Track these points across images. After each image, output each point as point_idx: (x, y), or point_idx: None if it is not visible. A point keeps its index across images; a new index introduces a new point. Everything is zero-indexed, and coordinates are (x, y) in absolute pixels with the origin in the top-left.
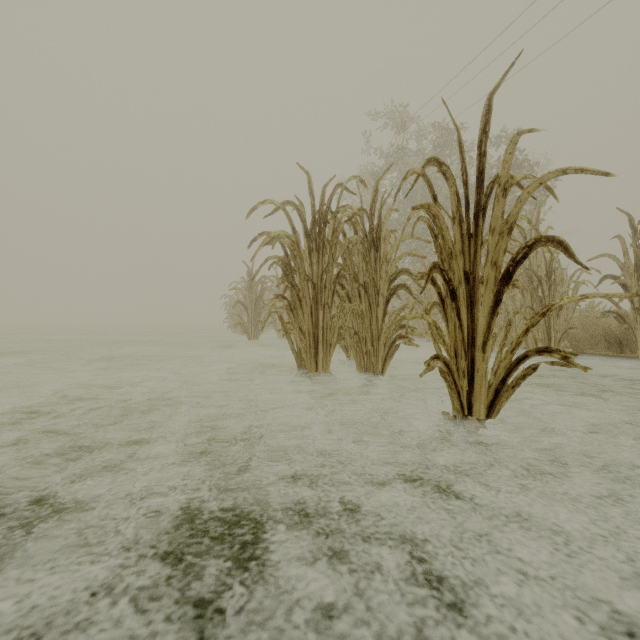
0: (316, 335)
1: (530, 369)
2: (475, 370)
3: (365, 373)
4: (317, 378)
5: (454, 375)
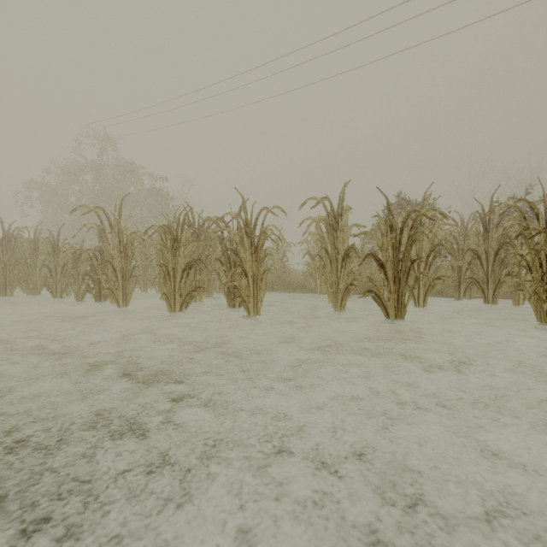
0: (6, 282)
1: (68, 286)
2: (58, 288)
3: (31, 296)
4: (7, 299)
5: (51, 289)
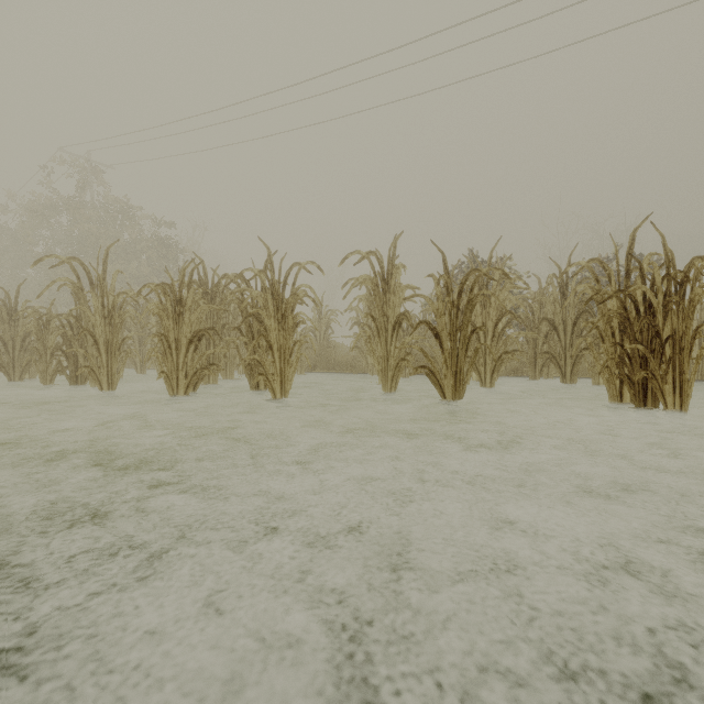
0: None
1: (31, 365)
2: (16, 367)
3: None
4: None
5: (7, 369)
